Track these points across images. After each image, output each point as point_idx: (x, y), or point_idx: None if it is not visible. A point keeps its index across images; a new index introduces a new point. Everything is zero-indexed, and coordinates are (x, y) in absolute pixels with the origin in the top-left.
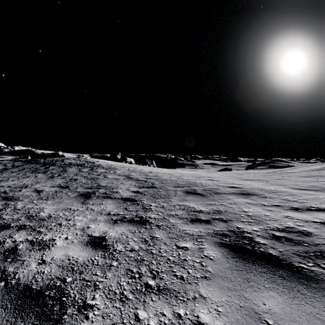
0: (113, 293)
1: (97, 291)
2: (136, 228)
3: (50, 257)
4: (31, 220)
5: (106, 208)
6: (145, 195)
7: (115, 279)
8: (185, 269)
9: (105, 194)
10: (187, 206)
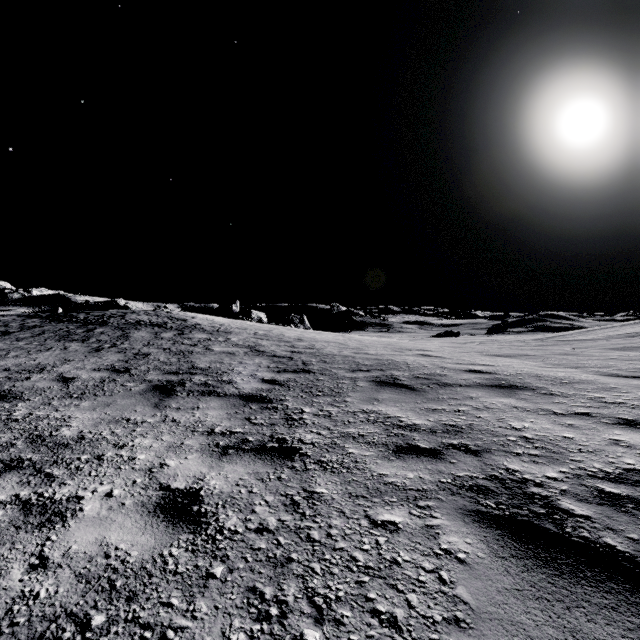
0: None
1: None
2: (271, 468)
3: (62, 549)
4: (37, 446)
5: (206, 418)
6: (291, 389)
7: (216, 620)
8: (398, 592)
9: (205, 387)
10: (383, 415)
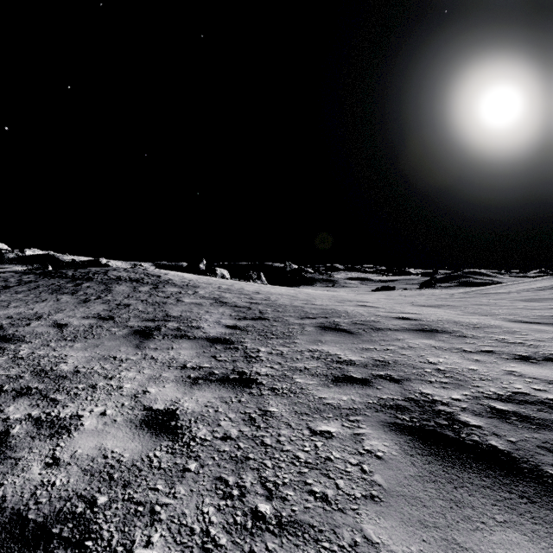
0: (188, 532)
1: (157, 527)
2: (233, 393)
3: (69, 452)
4: (41, 378)
5: (179, 356)
6: (249, 333)
7: (192, 499)
8: (329, 479)
9: (177, 331)
10: (325, 353)
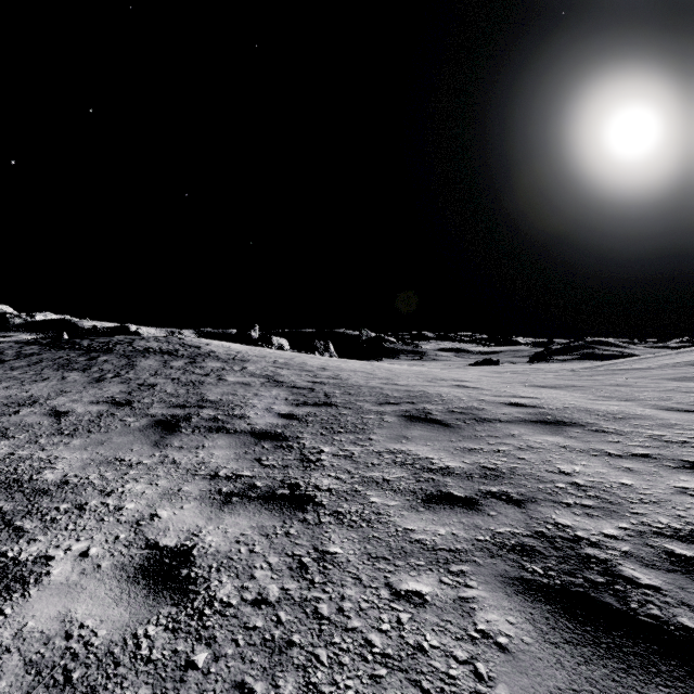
0: None
1: None
2: (279, 520)
3: (15, 626)
4: (12, 493)
5: (210, 459)
6: (310, 425)
7: None
8: (422, 692)
9: (213, 422)
10: (412, 456)
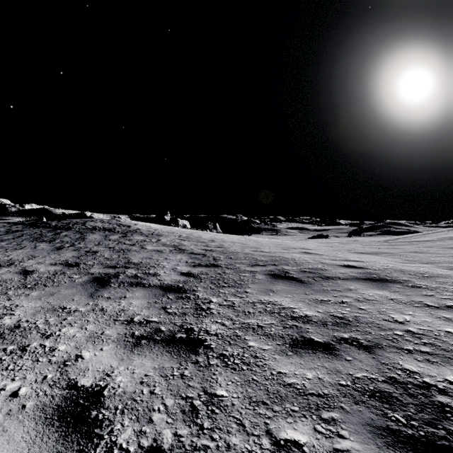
0: None
1: None
2: (176, 362)
3: None
4: None
5: (129, 307)
6: (202, 281)
7: None
8: None
9: (134, 278)
10: (278, 306)
